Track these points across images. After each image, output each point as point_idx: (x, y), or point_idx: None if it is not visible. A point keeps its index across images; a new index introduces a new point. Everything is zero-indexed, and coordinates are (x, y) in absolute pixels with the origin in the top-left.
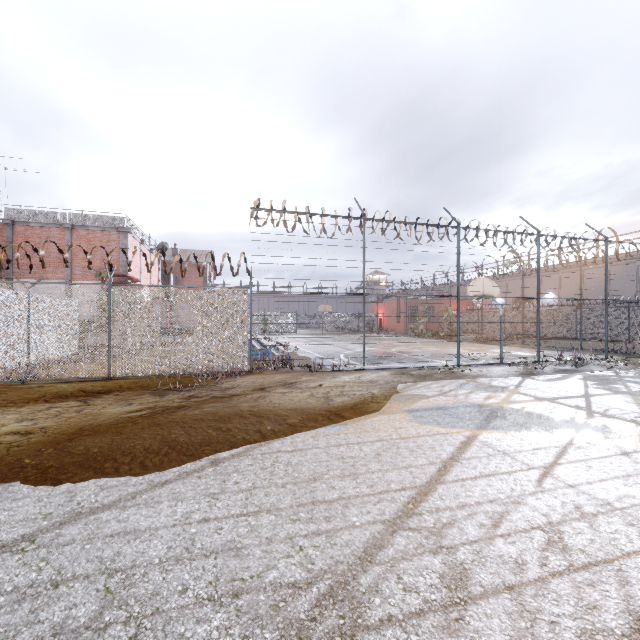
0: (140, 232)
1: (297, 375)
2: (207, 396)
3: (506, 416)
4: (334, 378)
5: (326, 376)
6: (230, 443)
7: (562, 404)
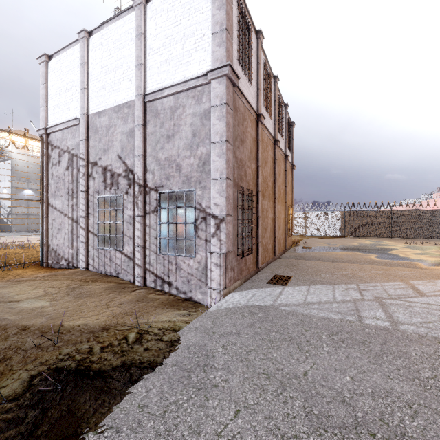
0: None
1: None
2: None
3: None
4: None
5: None
6: None
7: None
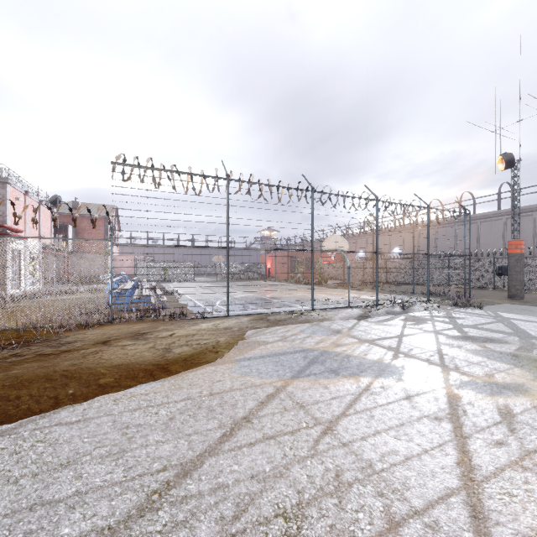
0: (25, 183)
1: (157, 324)
2: (32, 354)
3: (325, 361)
4: (192, 326)
5: (186, 324)
6: (4, 417)
7: (378, 345)
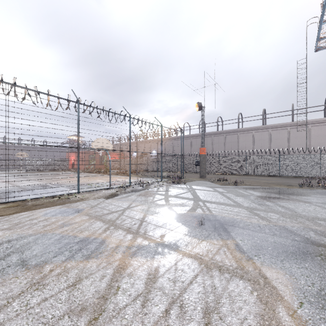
0: None
1: None
2: None
3: (29, 248)
4: None
5: None
6: None
7: (101, 220)
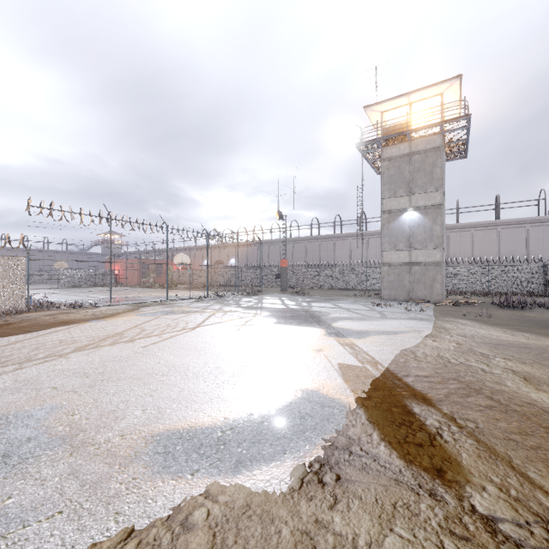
0: None
1: (67, 310)
2: (18, 319)
3: (175, 312)
4: (93, 309)
5: (87, 309)
6: (59, 327)
7: (198, 308)
